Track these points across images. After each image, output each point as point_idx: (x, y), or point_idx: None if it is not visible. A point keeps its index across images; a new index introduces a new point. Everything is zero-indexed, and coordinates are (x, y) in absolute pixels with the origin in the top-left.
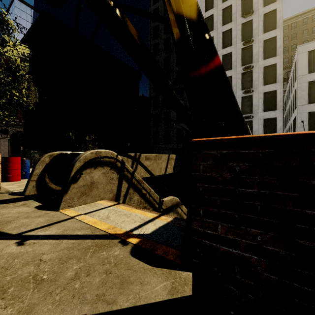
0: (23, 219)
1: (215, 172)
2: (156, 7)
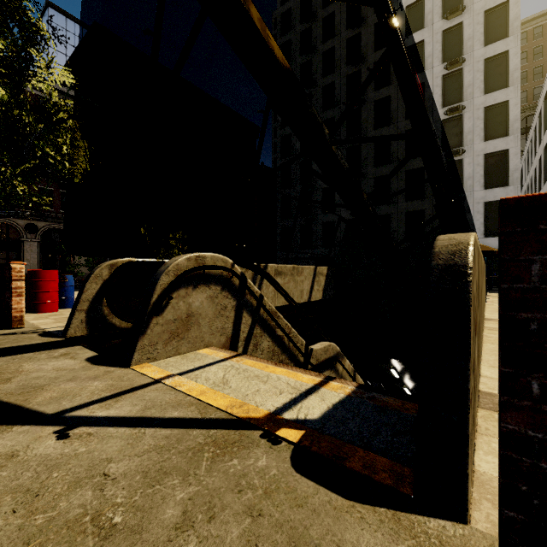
0: (66, 383)
1: None
2: (286, 9)
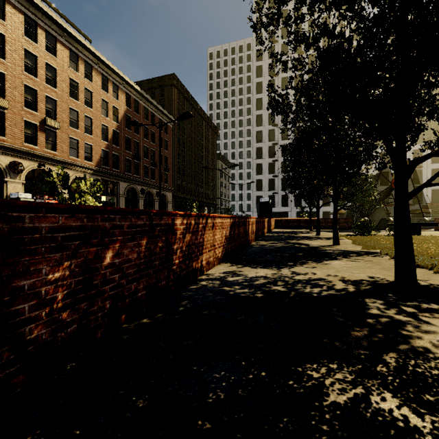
0: None
1: (437, 220)
2: (259, 81)
